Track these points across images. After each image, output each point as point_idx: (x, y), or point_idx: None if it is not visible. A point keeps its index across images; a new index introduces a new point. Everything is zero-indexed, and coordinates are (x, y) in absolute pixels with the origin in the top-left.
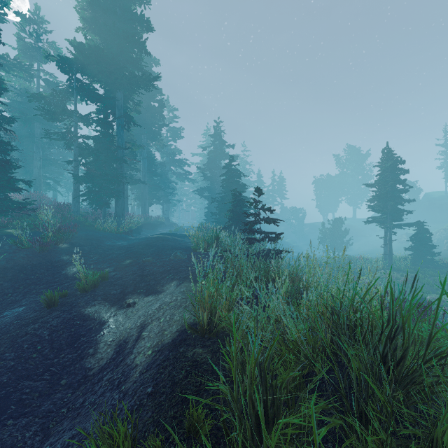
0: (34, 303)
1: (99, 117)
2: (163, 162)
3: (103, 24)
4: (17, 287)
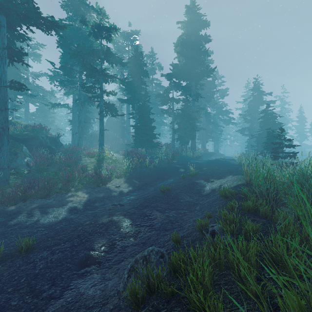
0: (175, 179)
1: (183, 98)
2: (214, 114)
3: (185, 49)
4: (166, 174)
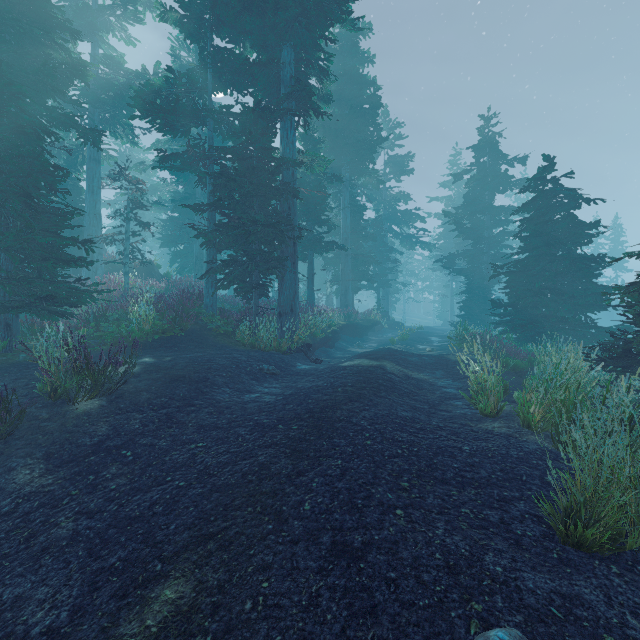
0: None
1: (245, 108)
2: (378, 216)
3: None
4: None
